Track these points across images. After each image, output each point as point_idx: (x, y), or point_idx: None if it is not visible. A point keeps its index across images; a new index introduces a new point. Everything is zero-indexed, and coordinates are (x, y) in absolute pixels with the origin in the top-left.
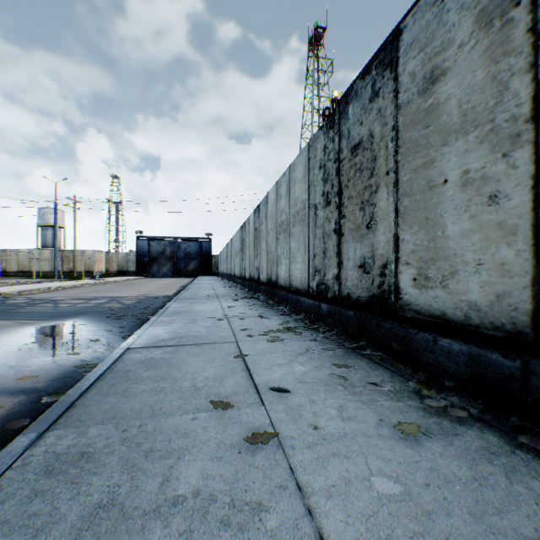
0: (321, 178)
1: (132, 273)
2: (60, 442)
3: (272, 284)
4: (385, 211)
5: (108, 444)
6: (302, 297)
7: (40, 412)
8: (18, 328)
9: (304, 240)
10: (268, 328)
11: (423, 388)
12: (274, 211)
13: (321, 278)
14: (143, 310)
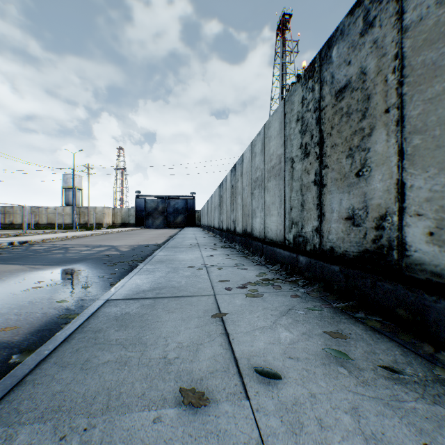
0: (298, 131)
1: (132, 225)
2: None
3: (247, 235)
4: (382, 155)
5: None
6: (277, 248)
7: (1, 376)
8: (27, 273)
9: (279, 194)
10: (246, 280)
11: None
12: (249, 168)
13: (299, 230)
14: (135, 258)
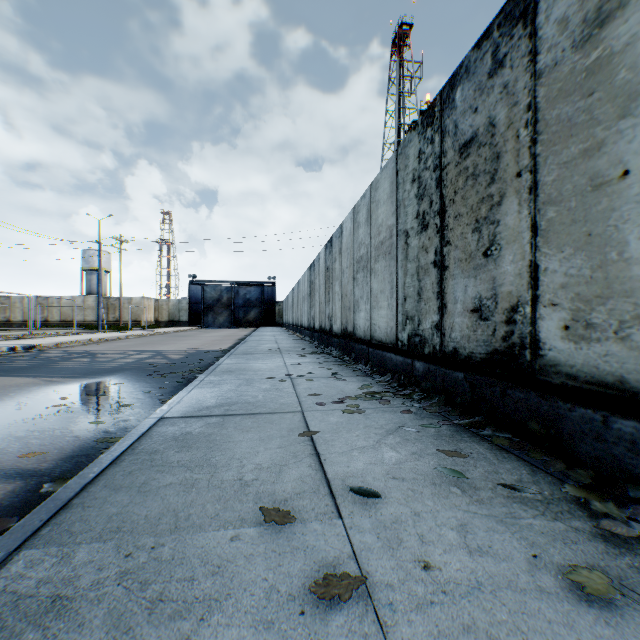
0: (414, 194)
1: (184, 324)
2: (29, 573)
3: (347, 336)
4: (514, 229)
5: (98, 581)
6: (388, 353)
7: (33, 507)
8: (42, 387)
9: (390, 279)
10: (344, 393)
11: (592, 498)
12: (351, 244)
13: (415, 327)
14: (191, 367)
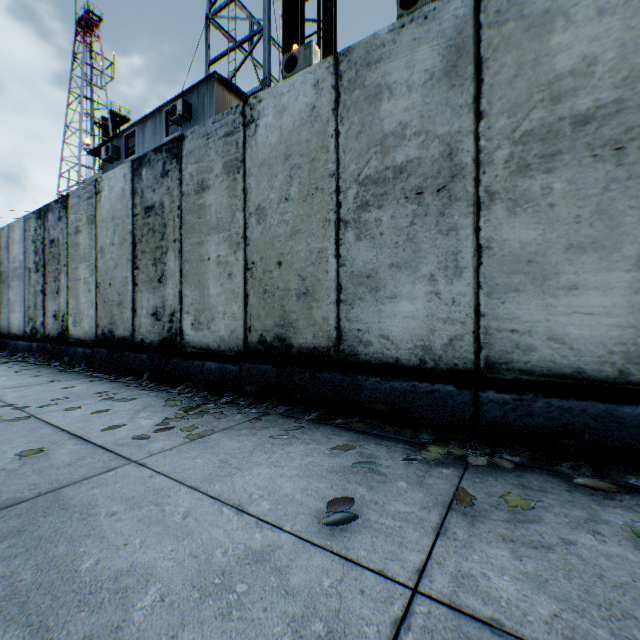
0: (35, 250)
1: None
2: None
3: None
4: (65, 286)
5: None
6: (21, 341)
7: None
8: None
9: (23, 294)
10: None
11: (66, 369)
12: None
13: (35, 324)
14: None
